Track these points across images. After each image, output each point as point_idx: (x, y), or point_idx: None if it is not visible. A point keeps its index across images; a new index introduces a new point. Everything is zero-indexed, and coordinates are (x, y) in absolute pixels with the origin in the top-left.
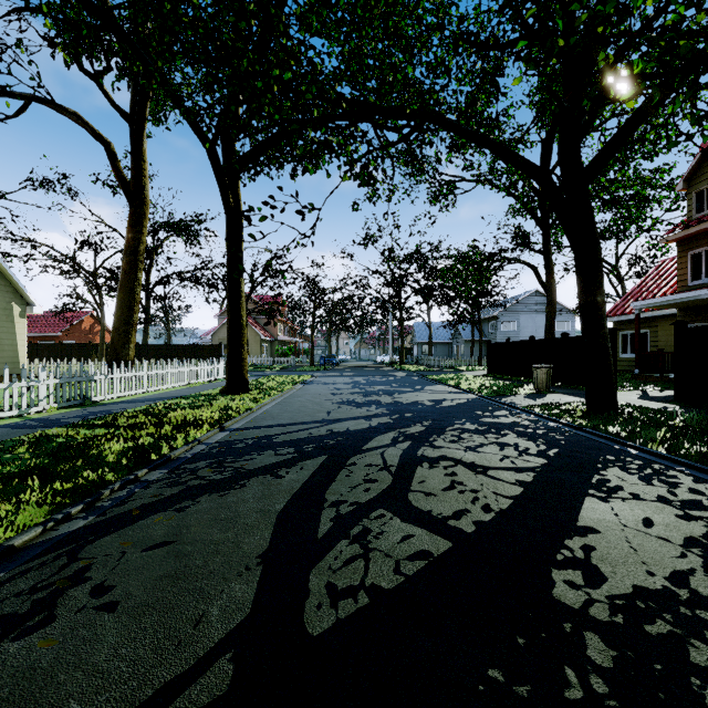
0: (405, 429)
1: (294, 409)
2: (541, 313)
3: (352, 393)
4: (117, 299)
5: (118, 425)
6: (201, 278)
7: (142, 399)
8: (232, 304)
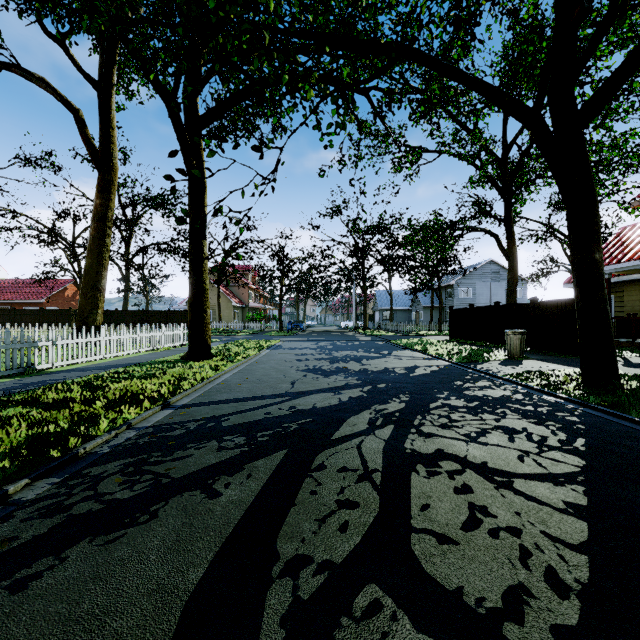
0: (382, 407)
1: (256, 379)
2: (495, 281)
3: (318, 359)
4: (85, 264)
5: (43, 401)
6: (177, 248)
7: (93, 367)
8: (194, 267)
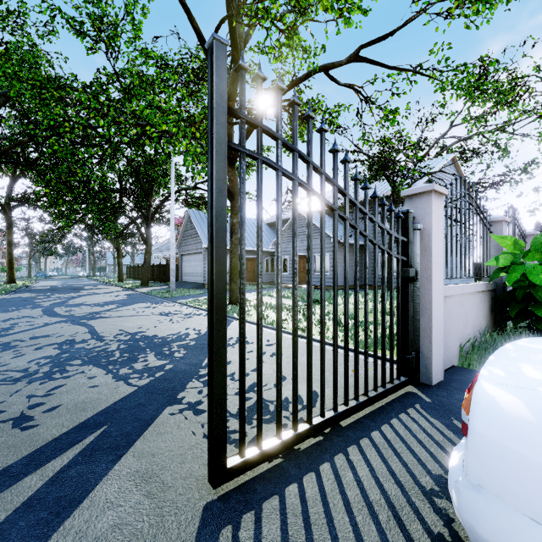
0: (72, 285)
1: (41, 285)
2: None
3: (59, 283)
4: None
5: None
6: None
7: None
8: (10, 255)
